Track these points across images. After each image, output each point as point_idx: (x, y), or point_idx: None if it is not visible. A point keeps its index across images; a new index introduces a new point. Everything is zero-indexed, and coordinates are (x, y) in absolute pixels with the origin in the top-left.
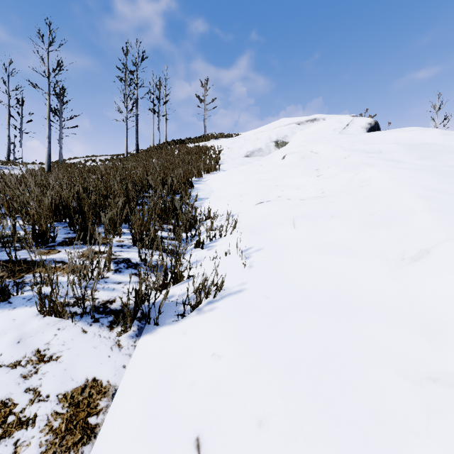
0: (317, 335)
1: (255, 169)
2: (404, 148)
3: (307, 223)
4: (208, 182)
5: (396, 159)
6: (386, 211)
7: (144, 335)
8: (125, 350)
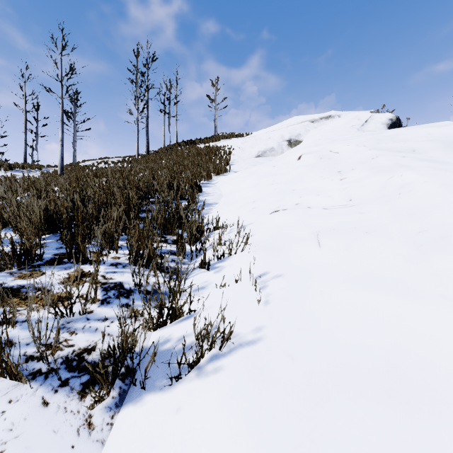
0: (378, 449)
1: (268, 170)
2: (443, 146)
3: (335, 241)
4: (217, 185)
5: (435, 159)
6: (442, 228)
7: (126, 404)
8: (97, 432)
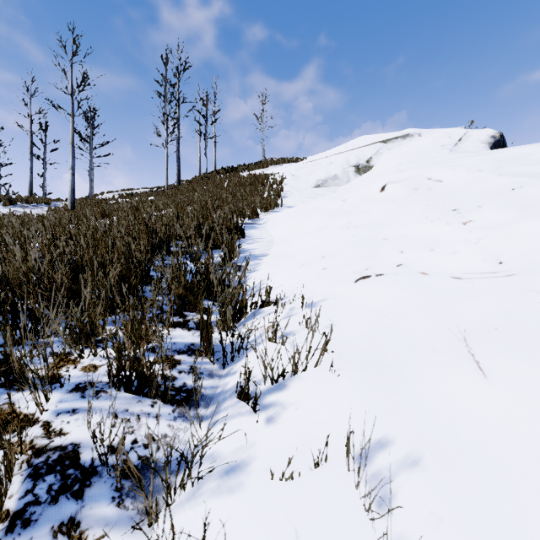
0: None
1: (337, 206)
2: None
3: (516, 363)
4: (266, 226)
5: None
6: None
7: None
8: None
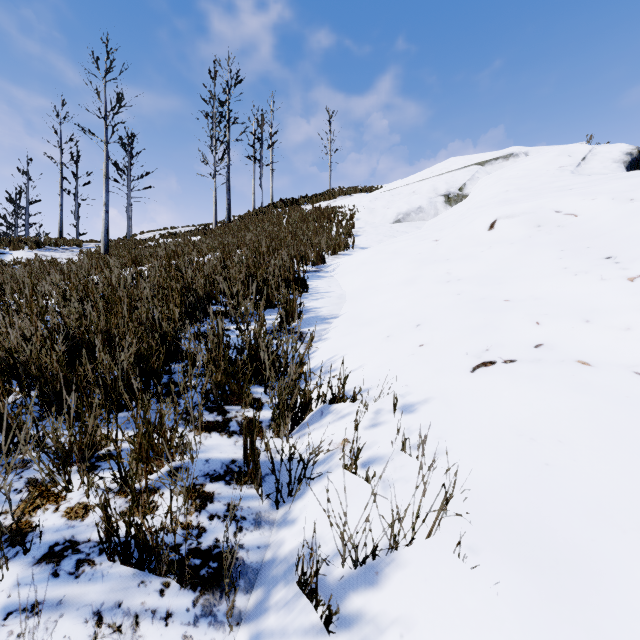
0: None
1: (428, 249)
2: None
3: None
4: (335, 275)
5: None
6: None
7: None
8: None
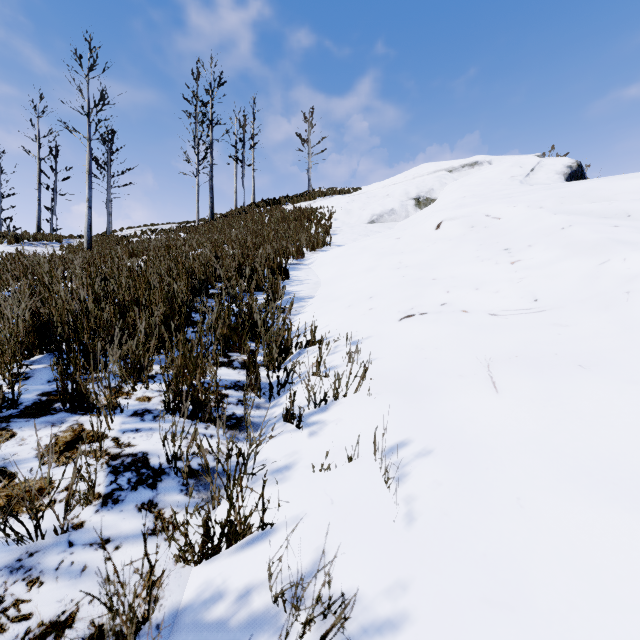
0: None
1: (389, 245)
2: None
3: (524, 381)
4: (312, 267)
5: None
6: None
7: None
8: None
